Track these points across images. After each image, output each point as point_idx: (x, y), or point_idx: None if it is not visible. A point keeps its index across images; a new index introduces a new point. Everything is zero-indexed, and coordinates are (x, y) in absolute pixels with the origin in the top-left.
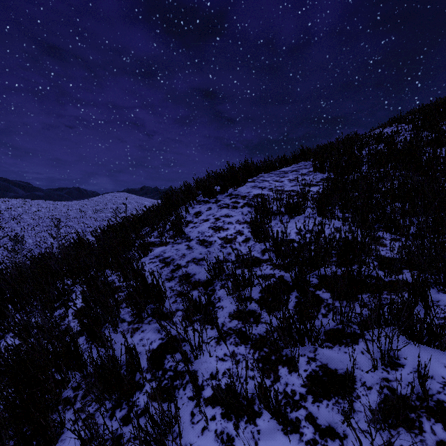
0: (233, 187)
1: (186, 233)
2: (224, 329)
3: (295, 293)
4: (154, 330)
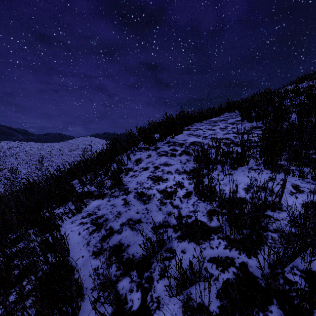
0: (171, 135)
1: (125, 182)
2: None
3: (276, 309)
4: None
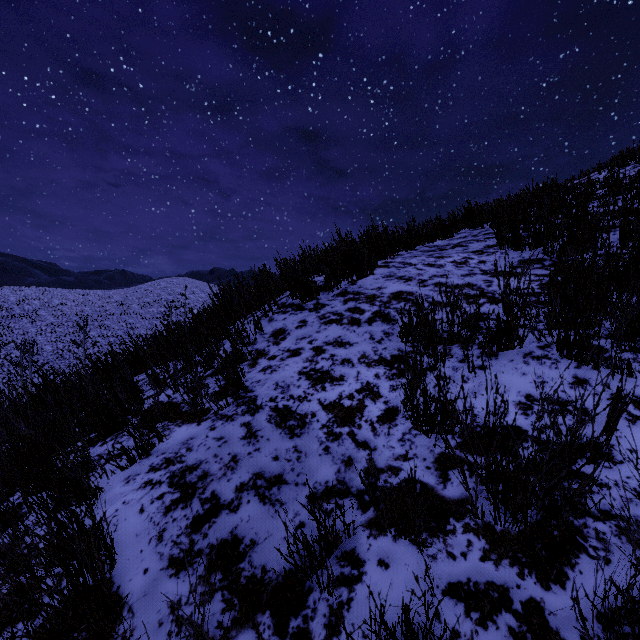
0: (350, 278)
1: (249, 384)
2: None
3: None
4: None
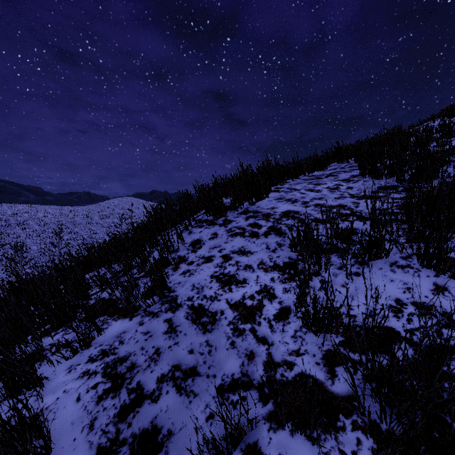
0: (251, 200)
1: (172, 285)
2: None
3: None
4: None
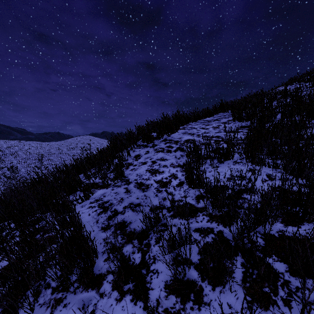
0: (167, 133)
1: (126, 175)
2: (159, 310)
3: (239, 258)
4: (78, 305)
